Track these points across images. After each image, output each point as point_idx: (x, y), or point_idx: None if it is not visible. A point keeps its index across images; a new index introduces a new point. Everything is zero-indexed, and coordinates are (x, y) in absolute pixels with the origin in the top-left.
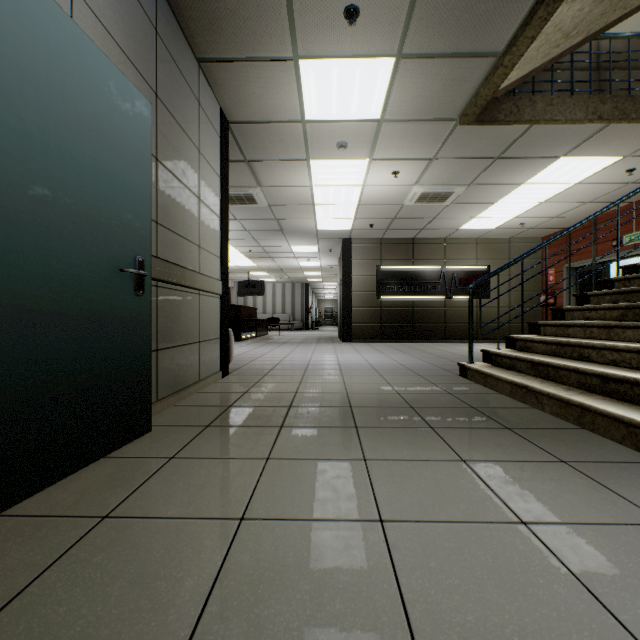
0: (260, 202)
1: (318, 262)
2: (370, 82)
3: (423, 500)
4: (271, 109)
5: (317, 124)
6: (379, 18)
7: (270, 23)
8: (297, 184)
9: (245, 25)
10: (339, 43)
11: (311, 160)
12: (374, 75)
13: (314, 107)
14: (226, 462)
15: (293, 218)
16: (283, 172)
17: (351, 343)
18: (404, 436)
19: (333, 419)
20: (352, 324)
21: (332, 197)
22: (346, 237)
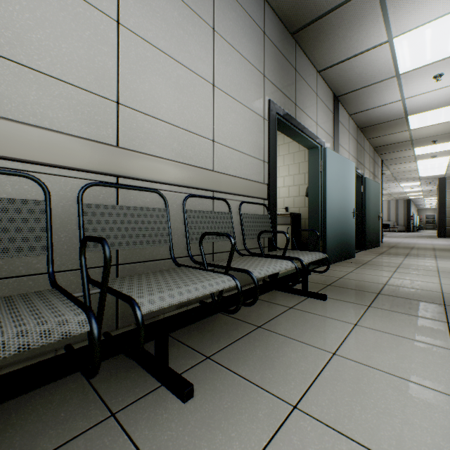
0: (386, 174)
1: (419, 188)
2: (444, 146)
3: (444, 253)
4: (400, 156)
5: (420, 155)
6: (444, 139)
7: (405, 147)
8: (408, 166)
9: (396, 149)
10: (429, 144)
11: (417, 161)
12: (445, 145)
13: (419, 153)
14: (401, 250)
15: (403, 175)
16: (401, 165)
17: (445, 238)
18: (447, 251)
19: (426, 249)
20: (446, 227)
21: (429, 167)
22: (441, 177)
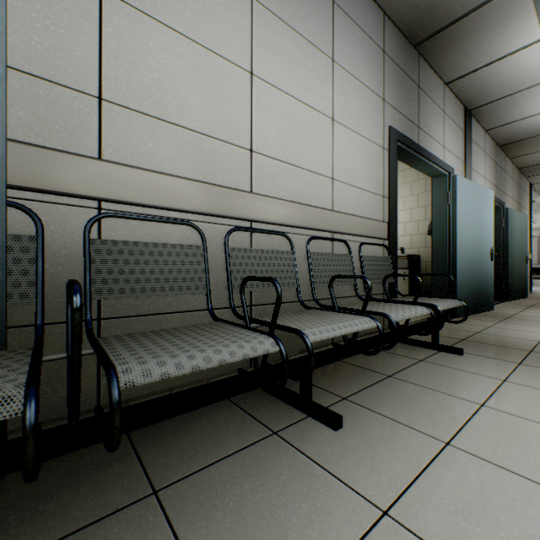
0: (537, 201)
1: None
2: None
3: None
4: None
5: None
6: None
7: None
8: None
9: None
10: None
11: None
12: None
13: None
14: None
15: None
16: None
17: None
18: None
19: None
20: None
21: None
22: None
